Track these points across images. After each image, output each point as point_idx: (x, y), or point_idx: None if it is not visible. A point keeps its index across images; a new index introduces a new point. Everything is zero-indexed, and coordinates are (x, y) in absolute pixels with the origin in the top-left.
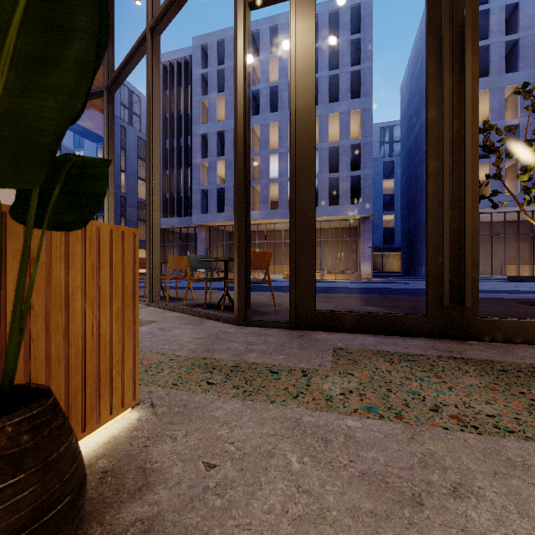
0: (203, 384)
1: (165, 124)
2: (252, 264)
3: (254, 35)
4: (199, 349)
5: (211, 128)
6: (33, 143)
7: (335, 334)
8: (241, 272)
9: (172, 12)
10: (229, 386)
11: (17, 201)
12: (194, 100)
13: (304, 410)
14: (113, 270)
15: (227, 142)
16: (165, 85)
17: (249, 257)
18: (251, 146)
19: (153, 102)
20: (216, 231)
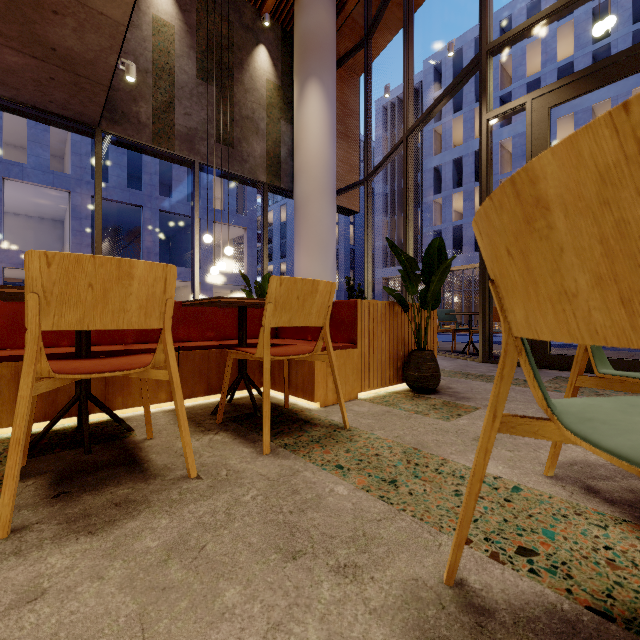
0: (463, 377)
1: (392, 165)
2: (494, 317)
3: (503, 25)
4: (456, 369)
5: (446, 157)
6: (434, 293)
7: (566, 372)
8: (484, 323)
9: (425, 123)
10: (478, 379)
11: (420, 303)
12: (425, 131)
13: (517, 387)
14: (430, 321)
15: (466, 169)
16: (393, 124)
17: (491, 313)
18: (498, 167)
19: (408, 192)
20: (450, 276)
